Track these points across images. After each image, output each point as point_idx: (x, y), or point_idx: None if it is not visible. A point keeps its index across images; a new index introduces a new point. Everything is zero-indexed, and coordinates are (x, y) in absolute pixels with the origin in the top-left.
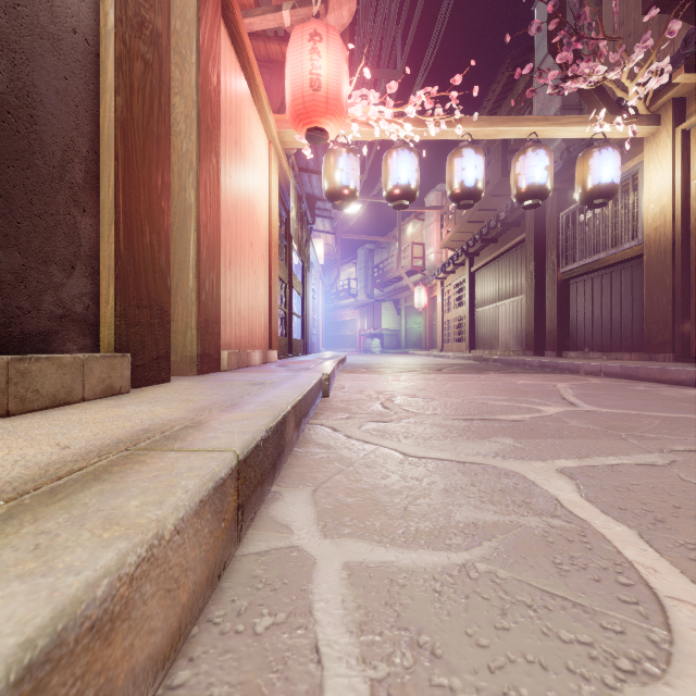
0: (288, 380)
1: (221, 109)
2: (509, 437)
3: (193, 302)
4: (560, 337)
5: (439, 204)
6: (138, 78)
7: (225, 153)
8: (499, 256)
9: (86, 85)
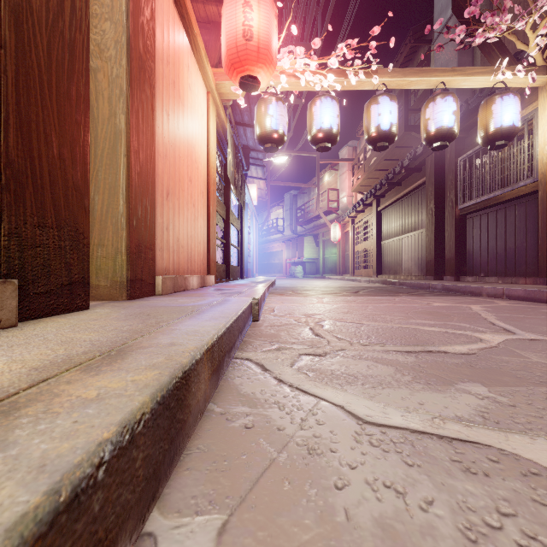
0: (215, 306)
1: (157, 47)
2: (477, 383)
3: (122, 227)
4: (458, 264)
5: (351, 157)
6: None
7: (162, 91)
8: (403, 196)
9: None
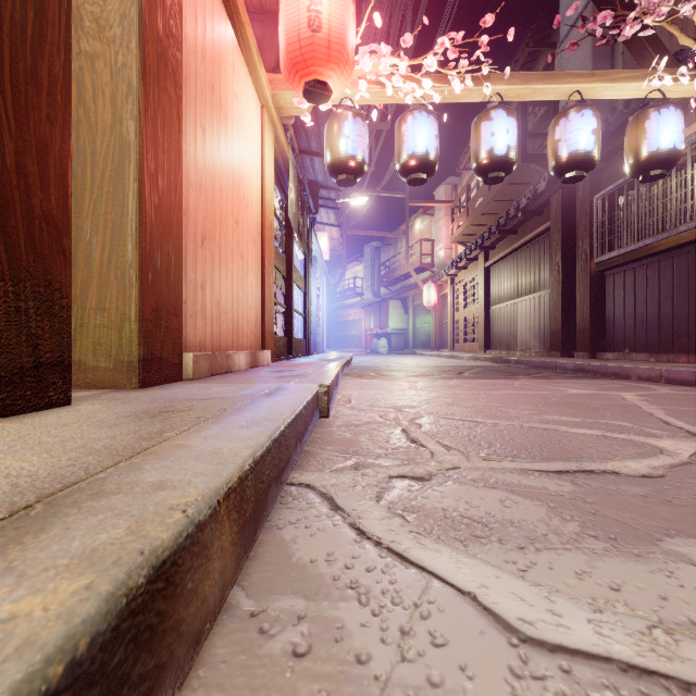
0: (263, 399)
1: (188, 34)
2: (694, 537)
3: (132, 284)
4: (594, 336)
5: (449, 198)
6: None
7: (195, 96)
8: (518, 248)
9: None
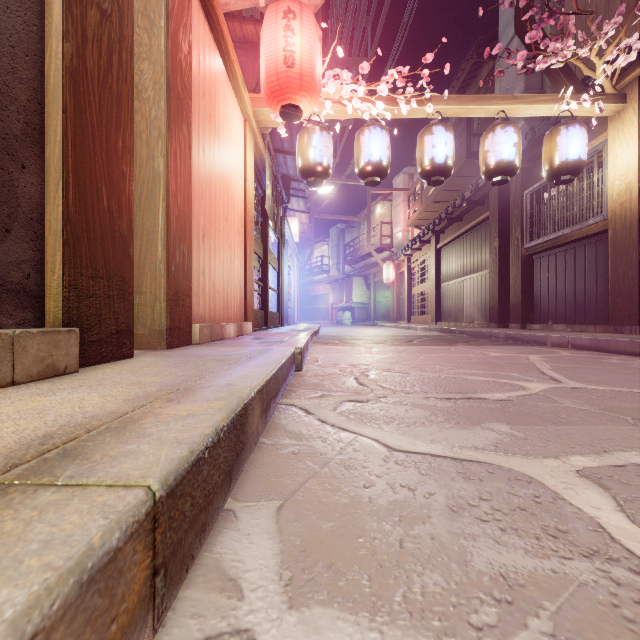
0: (259, 355)
1: (194, 81)
2: (503, 422)
3: (161, 274)
4: (524, 310)
5: (406, 186)
6: (93, 28)
7: (198, 126)
8: (464, 233)
9: (26, 25)
